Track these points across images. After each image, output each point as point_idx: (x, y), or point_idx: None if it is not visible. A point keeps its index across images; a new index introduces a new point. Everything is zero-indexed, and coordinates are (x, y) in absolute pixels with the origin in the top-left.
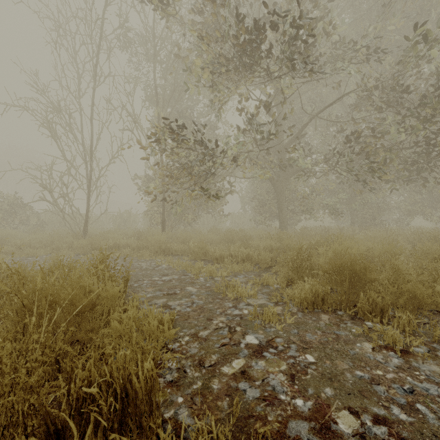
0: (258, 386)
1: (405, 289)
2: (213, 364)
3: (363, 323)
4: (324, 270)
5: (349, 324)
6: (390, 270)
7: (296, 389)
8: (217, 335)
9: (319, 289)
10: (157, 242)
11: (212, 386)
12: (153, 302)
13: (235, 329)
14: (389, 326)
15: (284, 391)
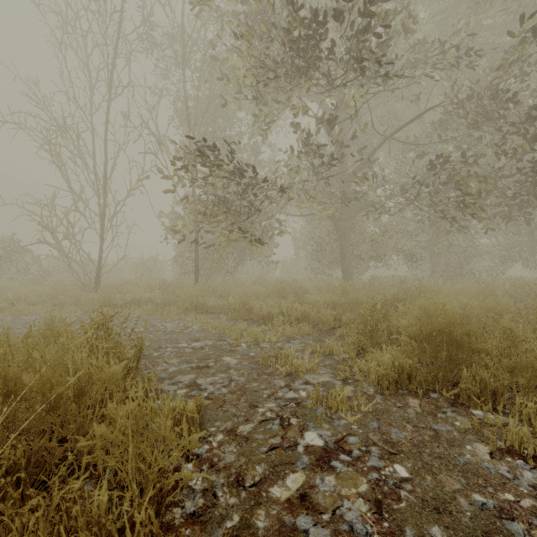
0: (327, 522)
1: (527, 363)
2: (257, 482)
3: (469, 412)
4: (411, 336)
5: (449, 413)
6: (500, 336)
7: (386, 529)
8: (264, 431)
9: (404, 362)
10: (188, 296)
11: (255, 524)
12: (177, 379)
13: (289, 422)
14: (512, 419)
15: (369, 533)
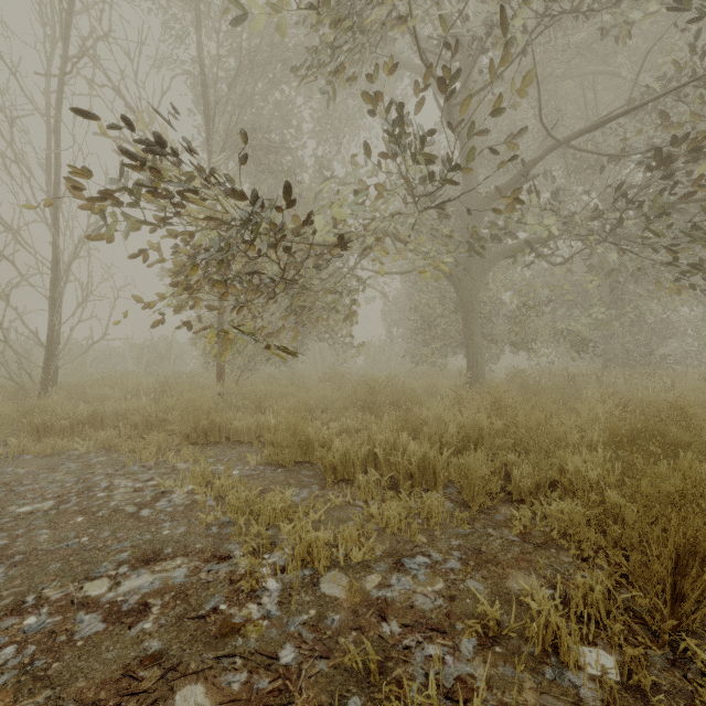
0: None
1: None
2: None
3: None
4: None
5: None
6: None
7: None
8: None
9: None
10: (190, 411)
11: None
12: None
13: None
14: None
15: None
